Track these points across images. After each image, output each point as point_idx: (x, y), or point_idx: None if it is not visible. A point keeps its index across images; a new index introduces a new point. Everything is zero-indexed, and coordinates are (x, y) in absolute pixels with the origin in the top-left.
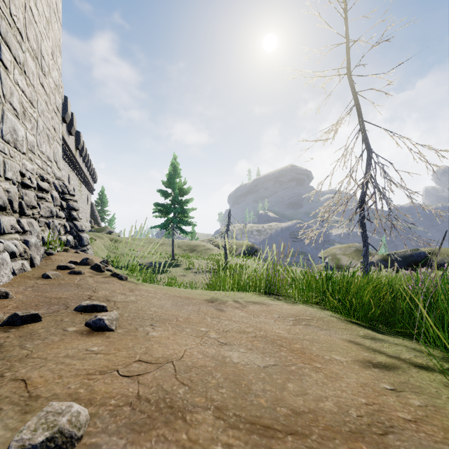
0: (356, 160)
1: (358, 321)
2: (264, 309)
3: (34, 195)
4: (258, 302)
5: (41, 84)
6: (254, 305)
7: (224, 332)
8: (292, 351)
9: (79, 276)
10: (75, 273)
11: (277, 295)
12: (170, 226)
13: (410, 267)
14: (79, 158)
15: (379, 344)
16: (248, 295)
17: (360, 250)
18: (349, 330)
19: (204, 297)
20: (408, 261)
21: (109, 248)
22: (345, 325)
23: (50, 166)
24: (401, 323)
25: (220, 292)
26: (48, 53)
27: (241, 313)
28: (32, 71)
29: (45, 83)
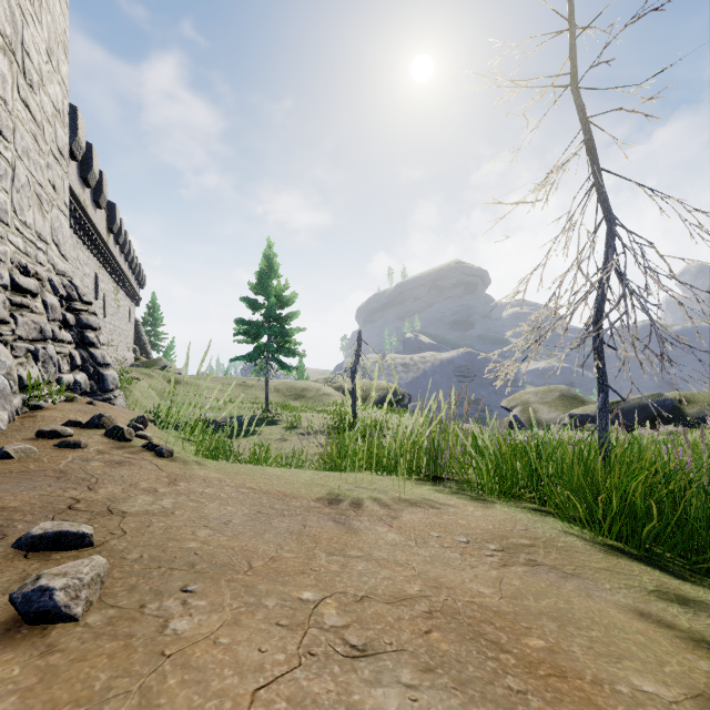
0: (588, 238)
1: (619, 543)
2: (435, 521)
3: (2, 299)
4: (418, 501)
5: (22, 101)
6: (412, 510)
7: (357, 601)
8: (530, 666)
9: (74, 452)
10: (68, 445)
11: (447, 481)
12: (263, 358)
13: (683, 430)
14: (114, 247)
15: (707, 619)
16: (395, 481)
17: (567, 395)
18: (618, 573)
19: (315, 490)
20: (646, 413)
21: (164, 392)
22: (604, 558)
23: (43, 251)
24: (703, 547)
25: (345, 477)
26: (40, 50)
27: (390, 536)
28: (2, 74)
29: (32, 101)
